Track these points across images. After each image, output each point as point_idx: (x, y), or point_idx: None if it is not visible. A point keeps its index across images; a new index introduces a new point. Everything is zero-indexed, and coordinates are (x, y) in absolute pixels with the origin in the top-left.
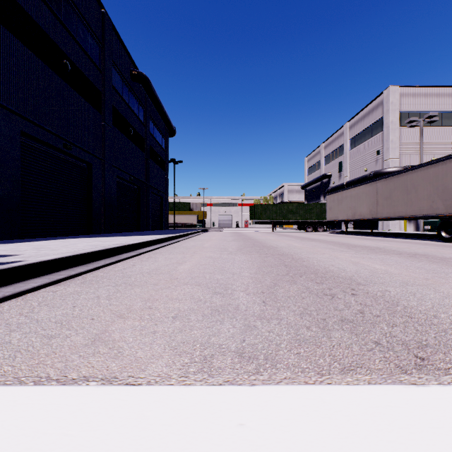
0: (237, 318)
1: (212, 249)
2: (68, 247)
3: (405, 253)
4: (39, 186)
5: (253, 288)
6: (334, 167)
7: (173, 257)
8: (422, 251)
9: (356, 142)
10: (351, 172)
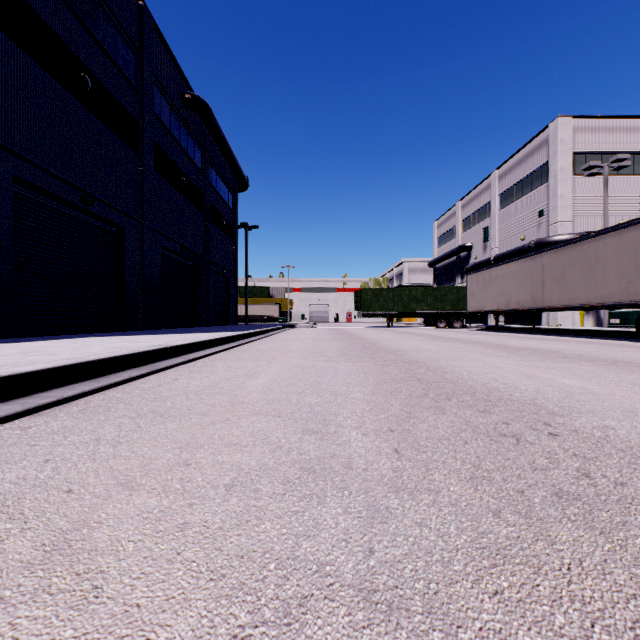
0: (351, 488)
1: (302, 353)
2: (75, 350)
3: (598, 360)
4: (44, 259)
5: (373, 422)
6: (476, 235)
7: (240, 366)
8: (623, 356)
9: (508, 198)
10: (501, 242)
